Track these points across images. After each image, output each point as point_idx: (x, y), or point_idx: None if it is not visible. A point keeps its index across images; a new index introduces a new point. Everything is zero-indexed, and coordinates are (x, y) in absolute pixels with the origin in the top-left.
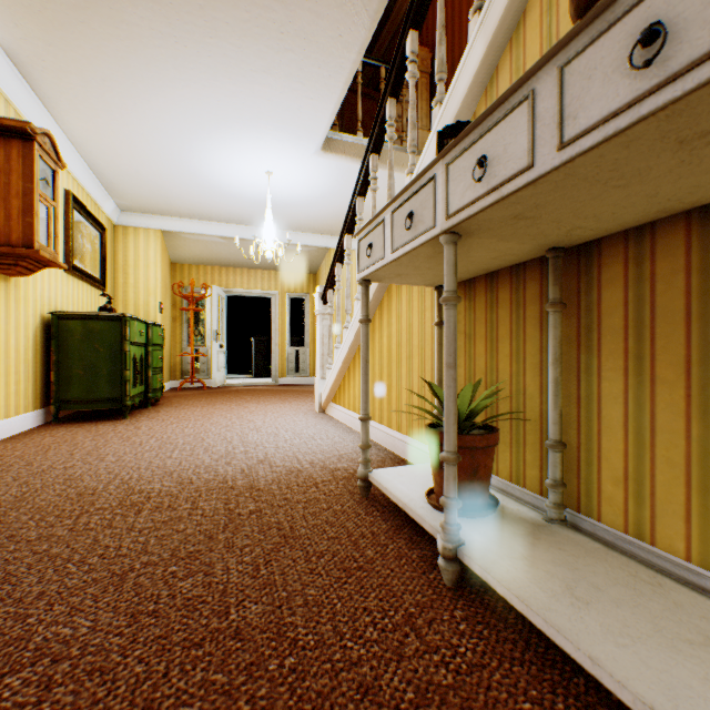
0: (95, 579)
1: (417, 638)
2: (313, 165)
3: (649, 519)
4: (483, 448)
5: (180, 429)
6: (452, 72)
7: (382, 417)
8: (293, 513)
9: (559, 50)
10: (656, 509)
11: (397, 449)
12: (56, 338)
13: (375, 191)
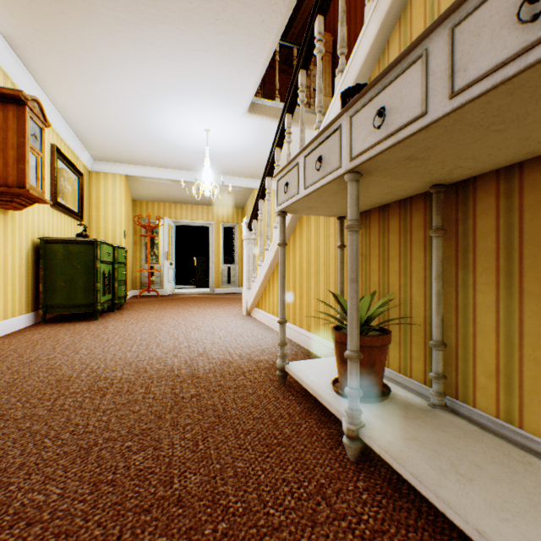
0: (66, 452)
1: (327, 506)
2: (241, 124)
3: (518, 407)
4: (378, 347)
5: (138, 328)
6: (348, 51)
7: (295, 319)
8: (225, 397)
9: (450, 13)
10: (524, 399)
11: (307, 345)
12: (43, 258)
13: (289, 143)
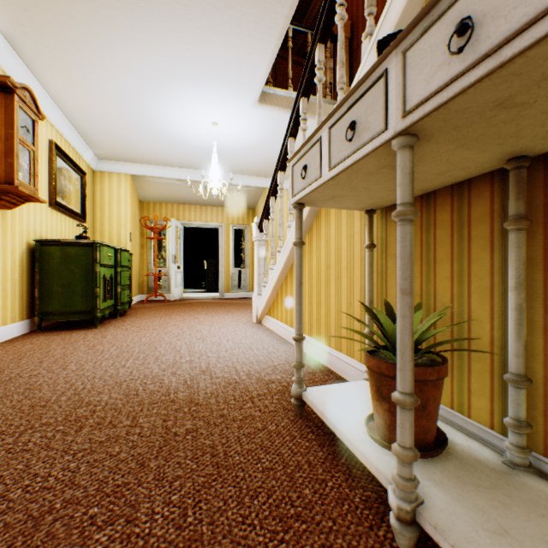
0: (7, 525)
1: None
2: (251, 116)
3: None
4: (433, 381)
5: (138, 338)
6: None
7: (311, 331)
8: (228, 433)
9: None
10: None
11: (326, 361)
12: (39, 261)
13: (305, 130)
